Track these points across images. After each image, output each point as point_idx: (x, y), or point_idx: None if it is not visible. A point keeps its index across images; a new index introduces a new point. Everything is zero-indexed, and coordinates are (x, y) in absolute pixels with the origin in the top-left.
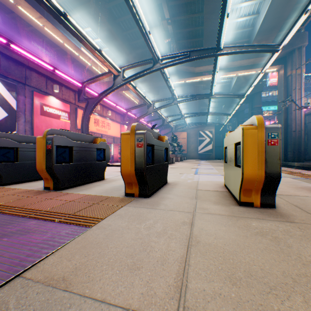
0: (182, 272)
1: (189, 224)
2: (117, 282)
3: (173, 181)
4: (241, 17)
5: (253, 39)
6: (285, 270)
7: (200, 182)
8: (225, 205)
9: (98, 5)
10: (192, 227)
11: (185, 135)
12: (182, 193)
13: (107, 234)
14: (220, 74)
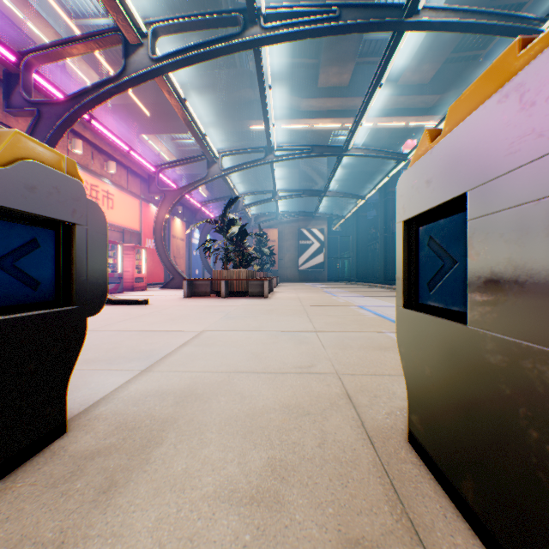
0: None
1: None
2: None
3: None
4: None
5: (412, 55)
6: None
7: None
8: None
9: None
10: None
11: (276, 236)
12: None
13: None
14: (347, 119)
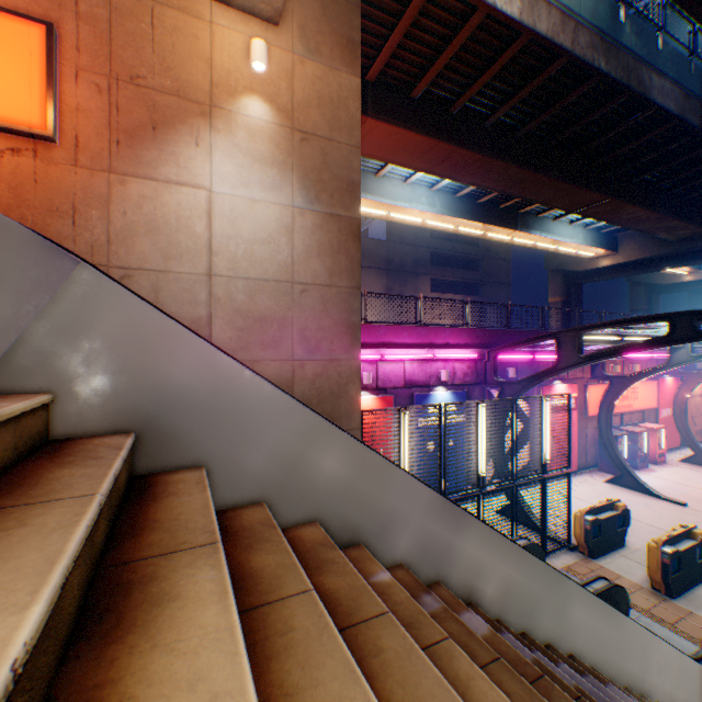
0: None
1: None
2: None
3: None
4: None
5: None
6: None
7: None
8: None
9: (618, 193)
10: None
11: None
12: None
13: None
14: None
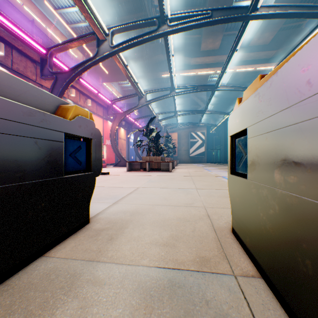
0: None
1: None
2: None
3: None
4: (247, 0)
5: (257, 28)
6: None
7: None
8: None
9: None
10: None
11: (176, 137)
12: None
13: None
14: (218, 68)
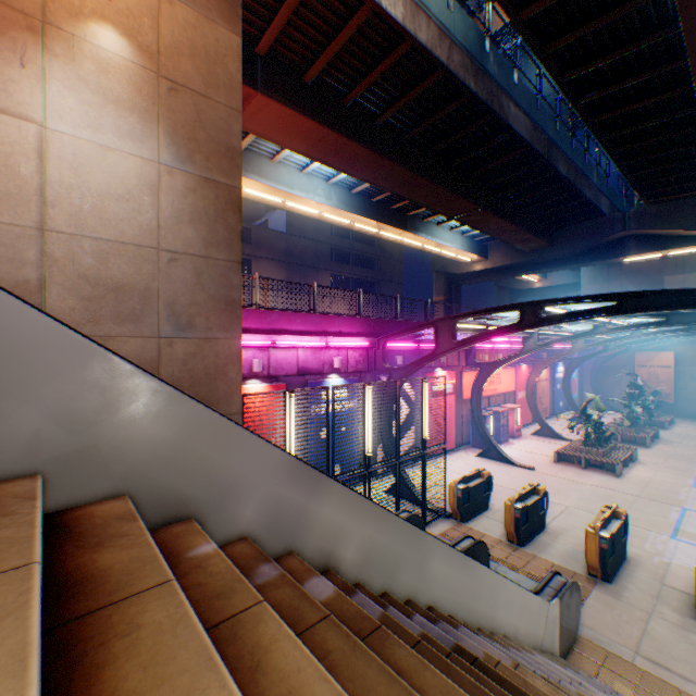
0: (637, 641)
1: (643, 620)
2: (611, 634)
3: (632, 555)
4: None
5: None
6: (685, 657)
7: (669, 568)
8: (680, 614)
9: (486, 205)
10: (645, 623)
11: (668, 360)
12: (643, 584)
13: (595, 611)
14: None
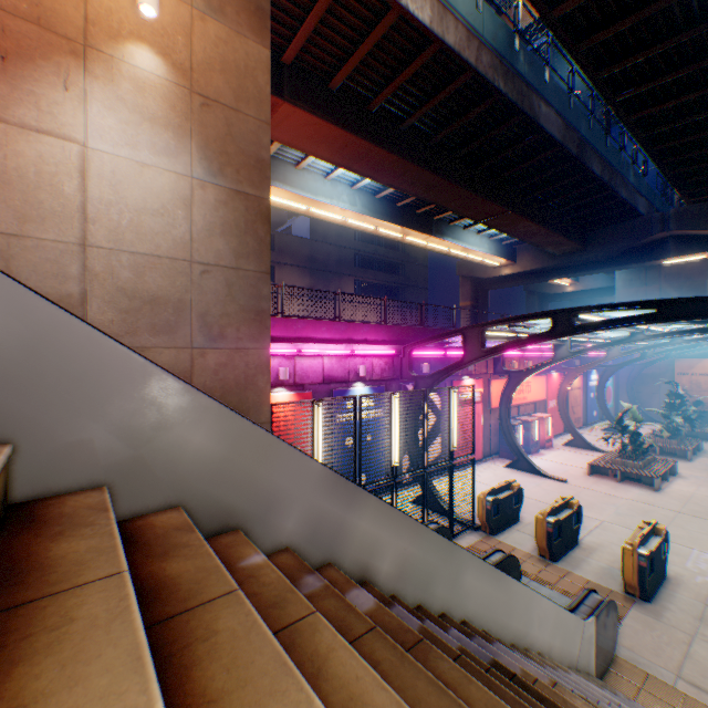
0: (679, 664)
1: (686, 643)
2: (651, 656)
3: (672, 574)
4: None
5: None
6: None
7: None
8: None
9: (515, 208)
10: (687, 646)
11: None
12: (684, 605)
13: (633, 631)
14: None
